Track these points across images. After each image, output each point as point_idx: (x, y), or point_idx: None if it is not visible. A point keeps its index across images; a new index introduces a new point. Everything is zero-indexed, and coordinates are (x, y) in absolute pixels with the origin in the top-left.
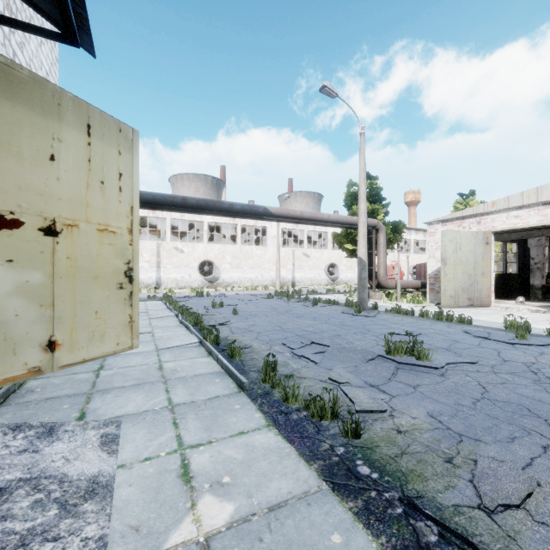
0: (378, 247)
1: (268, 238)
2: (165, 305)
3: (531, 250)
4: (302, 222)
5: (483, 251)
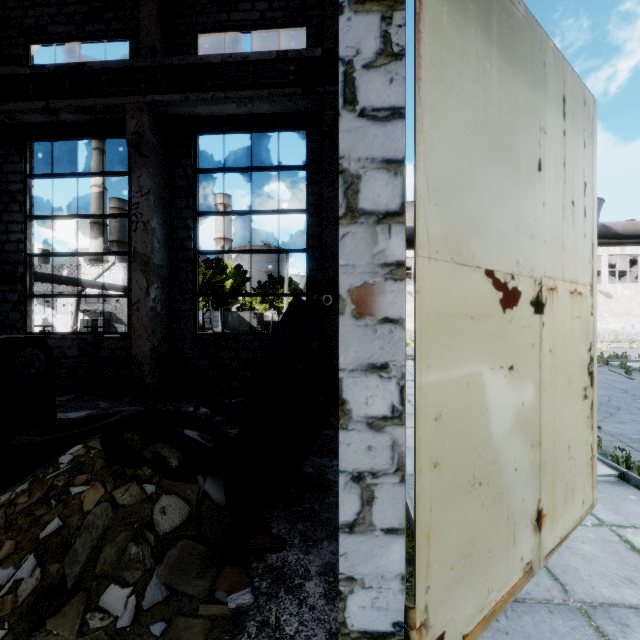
0: None
1: None
2: None
3: None
4: None
5: None
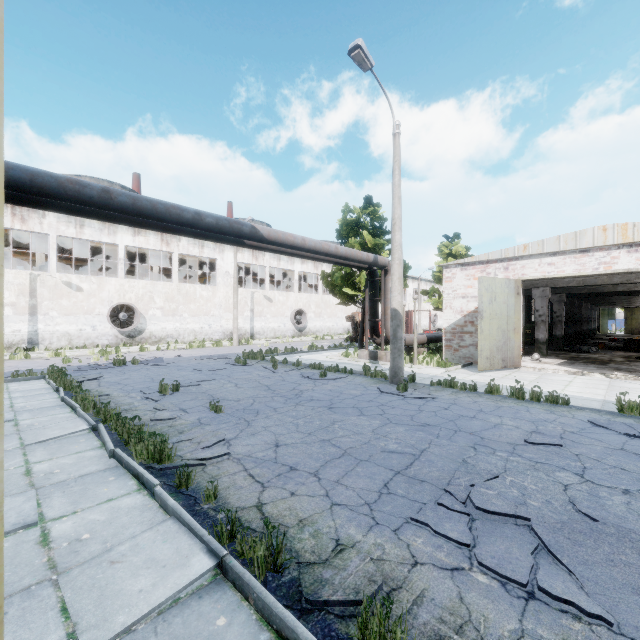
0: (387, 293)
1: (218, 274)
2: (55, 393)
3: (536, 301)
4: (299, 254)
5: (515, 302)
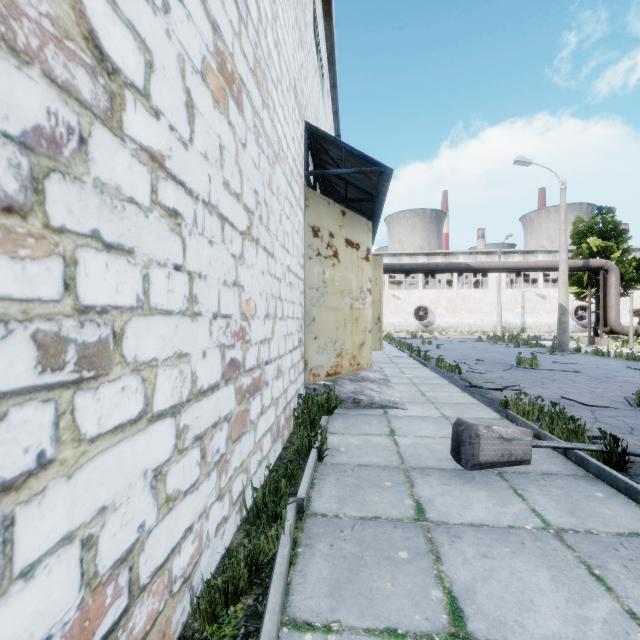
0: (608, 289)
1: (489, 280)
2: (387, 342)
3: None
4: (508, 270)
5: None
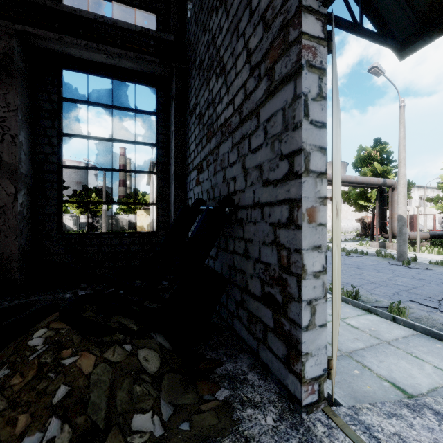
0: (393, 203)
1: None
2: None
3: None
4: (330, 183)
5: None
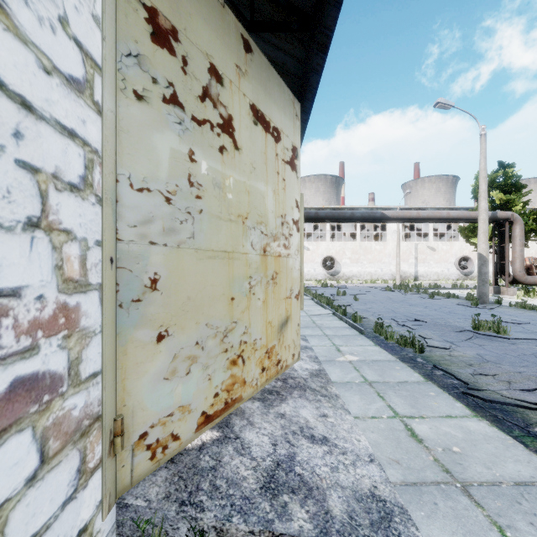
0: (512, 240)
1: (388, 233)
2: None
3: None
4: (420, 221)
5: None
